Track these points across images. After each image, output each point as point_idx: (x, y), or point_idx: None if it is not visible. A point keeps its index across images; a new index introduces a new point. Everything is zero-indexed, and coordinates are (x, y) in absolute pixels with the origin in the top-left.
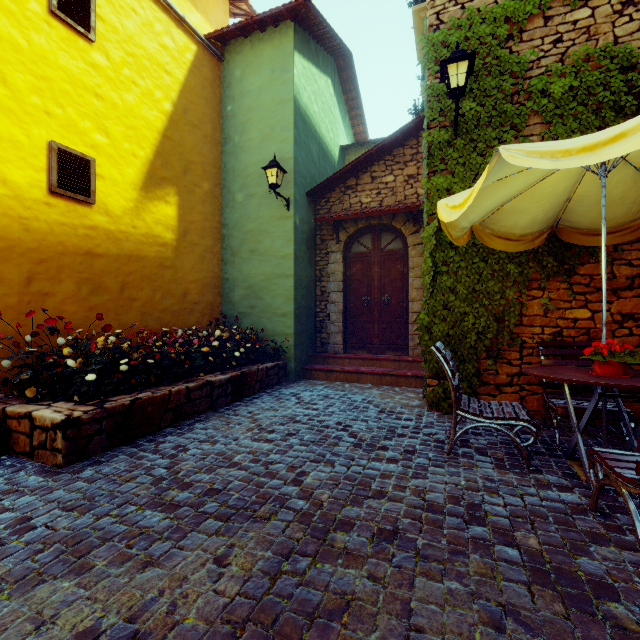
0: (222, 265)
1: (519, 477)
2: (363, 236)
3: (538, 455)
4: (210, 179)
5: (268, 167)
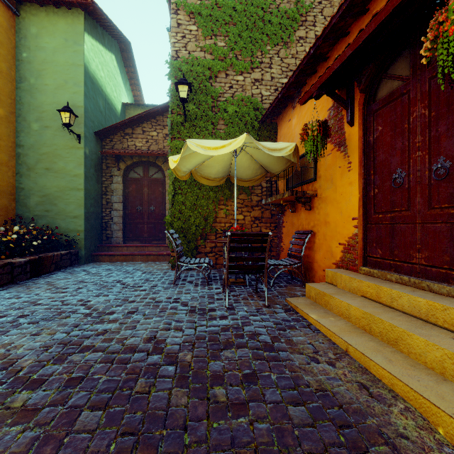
0: (17, 177)
1: (202, 288)
2: (137, 167)
3: (215, 280)
4: (5, 107)
5: (62, 110)
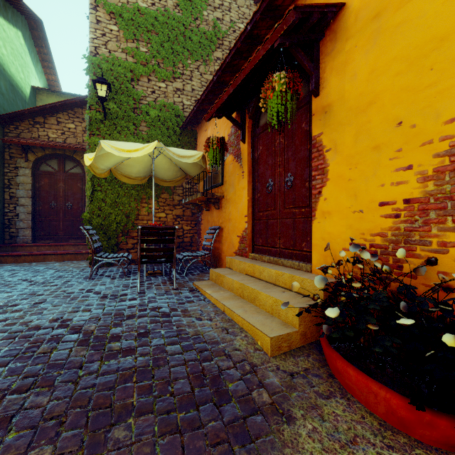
0: None
1: (119, 280)
2: (50, 160)
3: (134, 273)
4: None
5: None
